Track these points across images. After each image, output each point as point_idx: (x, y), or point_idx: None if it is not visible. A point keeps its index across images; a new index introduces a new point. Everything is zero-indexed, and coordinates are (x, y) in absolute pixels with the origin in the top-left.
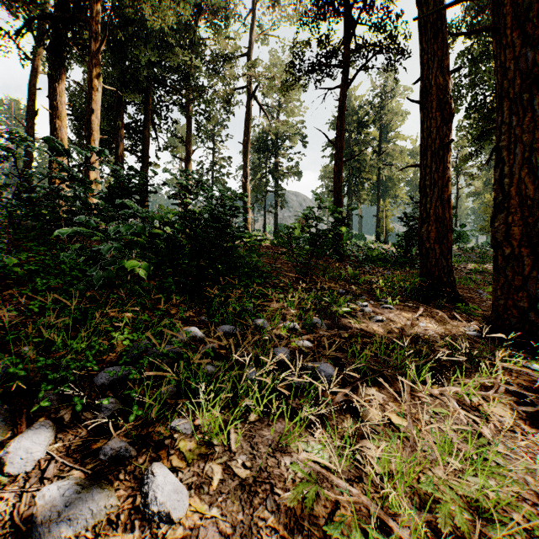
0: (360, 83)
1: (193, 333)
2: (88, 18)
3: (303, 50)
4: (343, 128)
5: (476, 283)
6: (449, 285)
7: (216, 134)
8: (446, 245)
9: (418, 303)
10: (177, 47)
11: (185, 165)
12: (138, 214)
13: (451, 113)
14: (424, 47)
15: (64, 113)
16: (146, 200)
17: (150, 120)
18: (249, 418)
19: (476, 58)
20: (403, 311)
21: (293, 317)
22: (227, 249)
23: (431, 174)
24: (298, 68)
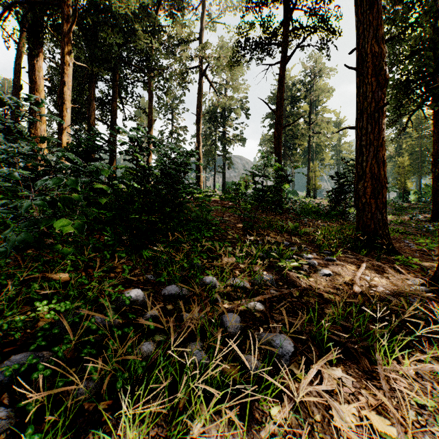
0: (294, 66)
1: (134, 297)
2: (60, 3)
3: (248, 30)
4: (282, 98)
5: (400, 233)
6: (384, 237)
7: (174, 107)
8: (381, 200)
9: (356, 254)
10: (140, 32)
11: (147, 132)
12: (81, 168)
13: (386, 78)
14: (360, 19)
15: (42, 86)
16: (114, 161)
17: (117, 93)
18: (191, 432)
19: (393, 41)
20: (346, 263)
21: (244, 280)
22: (177, 204)
23: (367, 135)
24: (243, 47)
